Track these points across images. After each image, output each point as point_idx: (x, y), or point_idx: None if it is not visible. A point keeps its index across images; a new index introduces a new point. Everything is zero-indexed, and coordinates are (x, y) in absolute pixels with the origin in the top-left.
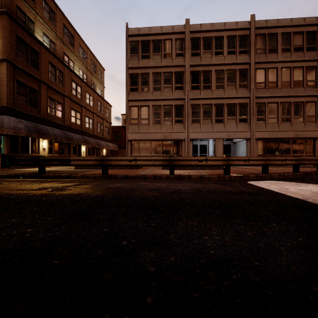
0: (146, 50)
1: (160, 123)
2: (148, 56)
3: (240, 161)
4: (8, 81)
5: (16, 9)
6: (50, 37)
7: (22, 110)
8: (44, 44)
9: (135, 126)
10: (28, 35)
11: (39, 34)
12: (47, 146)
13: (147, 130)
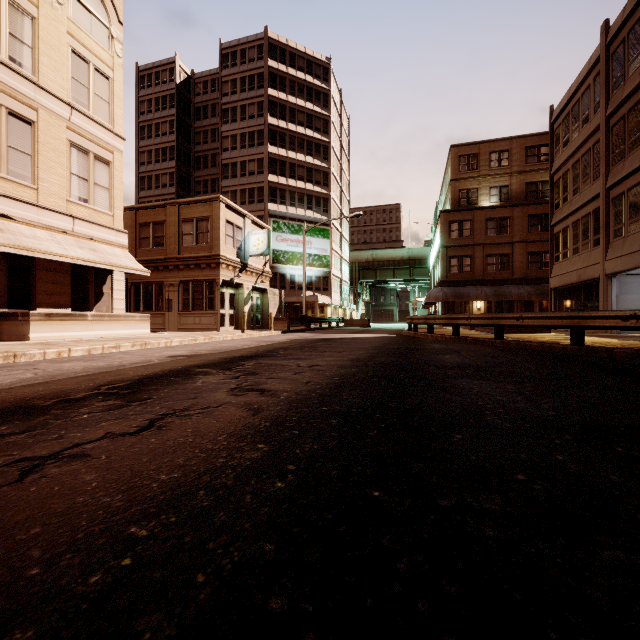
0: (566, 132)
1: (578, 253)
2: (568, 140)
3: (416, 320)
4: (442, 261)
5: (459, 194)
6: (501, 183)
7: (453, 279)
8: (478, 207)
9: (557, 266)
10: (460, 212)
11: (484, 194)
12: (485, 306)
13: (565, 269)
